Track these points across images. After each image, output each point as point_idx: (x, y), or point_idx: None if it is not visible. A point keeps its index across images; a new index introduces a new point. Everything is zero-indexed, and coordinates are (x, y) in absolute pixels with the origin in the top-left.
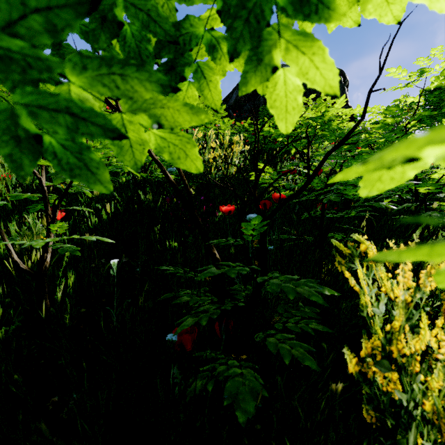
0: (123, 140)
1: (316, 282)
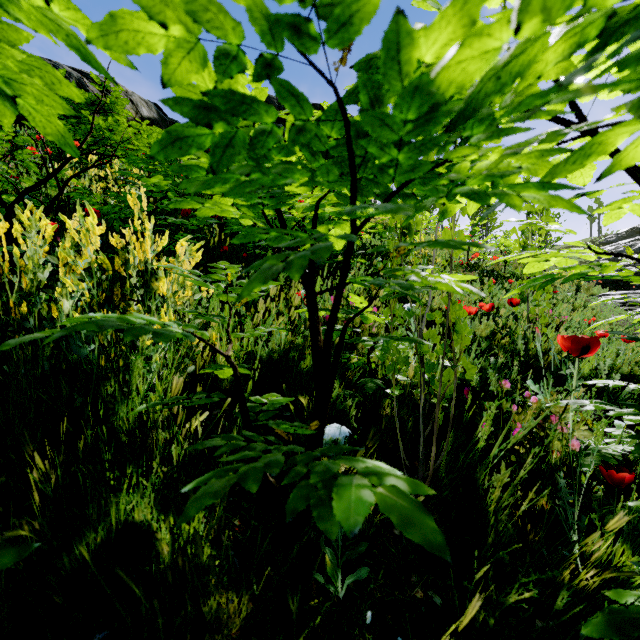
0: None
1: None
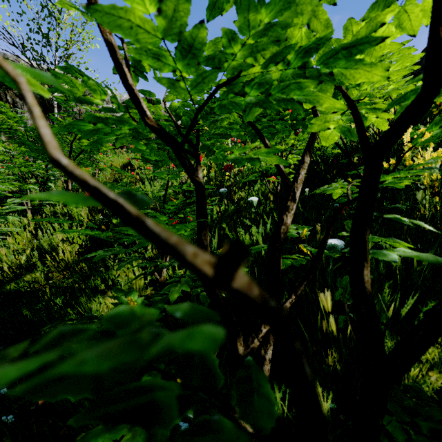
0: None
1: None
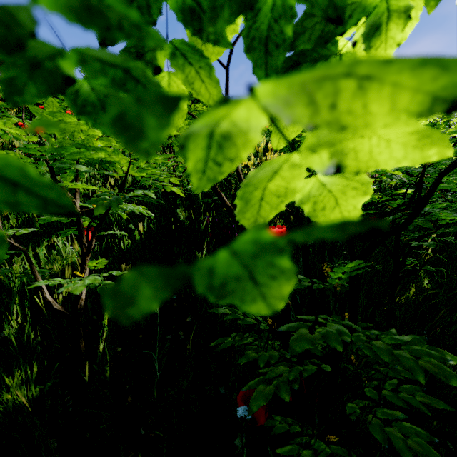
0: (255, 190)
1: (425, 341)
